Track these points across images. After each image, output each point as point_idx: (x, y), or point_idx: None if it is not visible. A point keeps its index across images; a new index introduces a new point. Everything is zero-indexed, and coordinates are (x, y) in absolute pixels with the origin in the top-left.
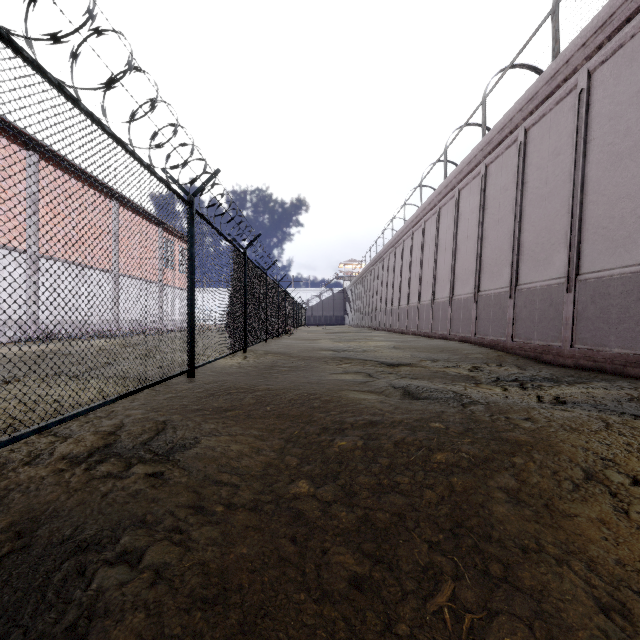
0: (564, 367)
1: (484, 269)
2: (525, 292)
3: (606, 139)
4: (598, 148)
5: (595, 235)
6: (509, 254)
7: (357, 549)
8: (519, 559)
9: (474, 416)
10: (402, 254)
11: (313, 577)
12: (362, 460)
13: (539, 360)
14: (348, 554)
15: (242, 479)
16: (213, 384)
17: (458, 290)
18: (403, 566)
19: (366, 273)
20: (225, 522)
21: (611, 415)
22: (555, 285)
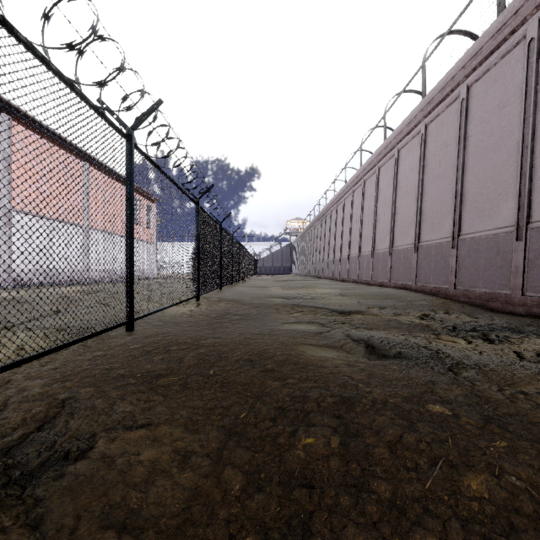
0: (515, 315)
1: (424, 221)
2: (469, 241)
3: None
4: None
5: None
6: (451, 206)
7: None
8: None
9: (479, 391)
10: (343, 211)
11: None
12: (344, 483)
13: (485, 307)
14: None
15: None
16: (154, 338)
17: (398, 241)
18: None
19: (310, 229)
20: None
21: None
22: (502, 234)
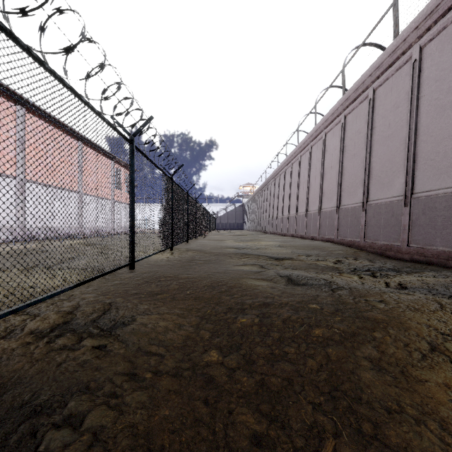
0: (402, 260)
1: (343, 190)
2: (373, 206)
3: (433, 95)
4: (427, 102)
5: (425, 165)
6: (362, 179)
7: (256, 410)
8: (385, 419)
9: (341, 299)
10: (284, 179)
11: (221, 436)
12: (258, 334)
13: (384, 255)
14: (249, 414)
15: (167, 350)
16: (148, 274)
17: (325, 205)
18: (293, 425)
19: (259, 193)
20: (152, 387)
21: (443, 298)
22: (396, 201)
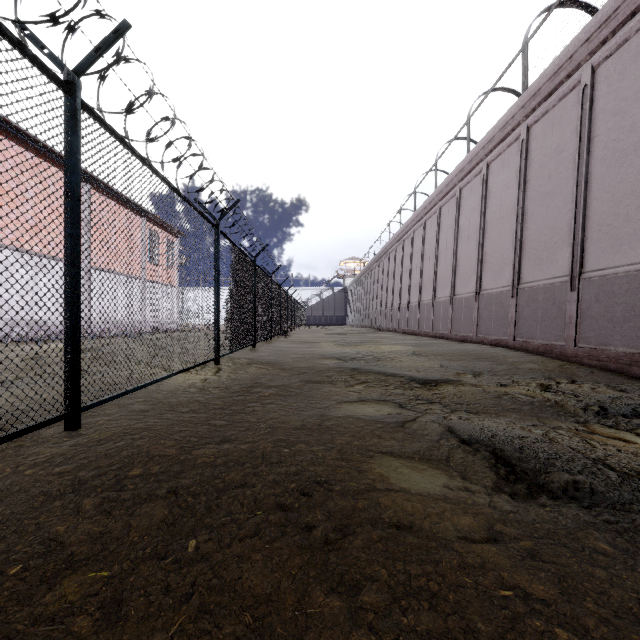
0: None
1: (527, 255)
2: (597, 281)
3: None
4: None
5: None
6: (567, 233)
7: None
8: None
9: None
10: (412, 246)
11: None
12: None
13: (626, 374)
14: None
15: None
16: (112, 444)
17: (487, 283)
18: None
19: (369, 270)
20: None
21: None
22: None
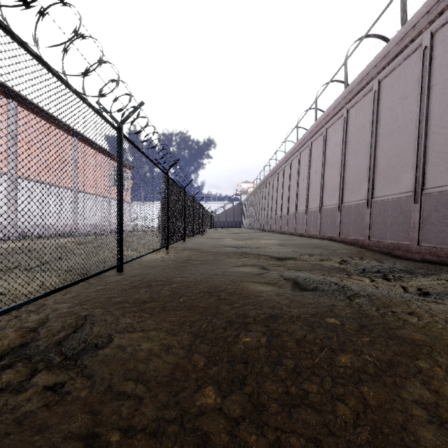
0: (412, 260)
1: (346, 186)
2: (379, 203)
3: (446, 84)
4: (440, 91)
5: (437, 158)
6: (366, 175)
7: None
8: None
9: (363, 310)
10: (283, 176)
11: None
12: (267, 361)
13: (391, 255)
14: None
15: (147, 388)
16: (138, 277)
17: (326, 202)
18: None
19: (257, 190)
20: None
21: None
22: (404, 197)
